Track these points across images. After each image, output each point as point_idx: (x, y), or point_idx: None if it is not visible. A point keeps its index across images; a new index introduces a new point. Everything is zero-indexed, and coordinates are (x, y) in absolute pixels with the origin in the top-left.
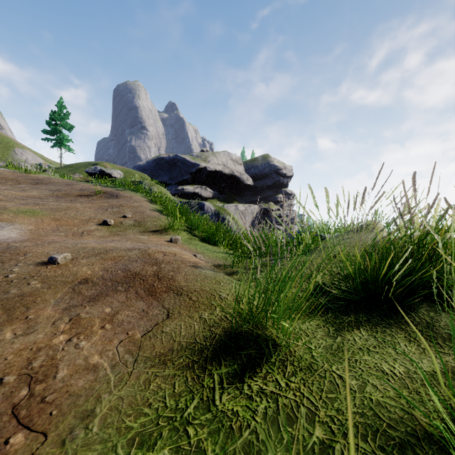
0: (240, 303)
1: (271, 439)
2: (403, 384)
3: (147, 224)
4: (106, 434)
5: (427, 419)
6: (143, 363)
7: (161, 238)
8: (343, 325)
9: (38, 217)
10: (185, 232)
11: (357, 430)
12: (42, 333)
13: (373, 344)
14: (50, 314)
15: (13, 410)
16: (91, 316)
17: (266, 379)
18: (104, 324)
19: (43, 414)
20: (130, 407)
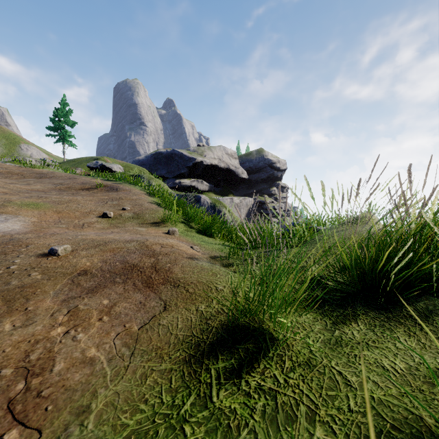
0: (237, 295)
1: (270, 438)
2: (405, 382)
3: (145, 216)
4: (101, 432)
5: (433, 419)
6: (139, 357)
7: (159, 230)
8: (340, 319)
9: (41, 210)
10: (182, 224)
11: (359, 431)
12: (40, 325)
13: (372, 338)
14: (49, 306)
15: (8, 405)
16: (89, 307)
17: (264, 374)
18: (102, 316)
19: (39, 410)
20: (126, 403)
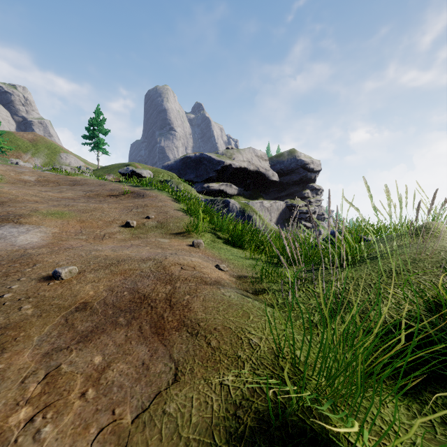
0: (279, 356)
1: None
2: None
3: (169, 225)
4: None
5: None
6: None
7: (183, 241)
8: None
9: (65, 219)
10: (208, 233)
11: None
12: (1, 401)
13: None
14: (24, 363)
15: None
16: (74, 369)
17: None
18: (87, 388)
19: None
20: None
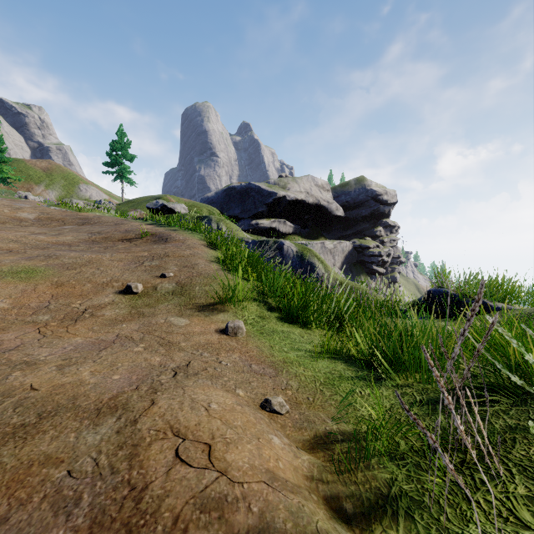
0: None
1: None
2: None
3: (194, 290)
4: None
5: None
6: None
7: (211, 322)
8: None
9: (32, 282)
10: (254, 302)
11: None
12: None
13: None
14: None
15: None
16: None
17: None
18: None
19: None
20: None
